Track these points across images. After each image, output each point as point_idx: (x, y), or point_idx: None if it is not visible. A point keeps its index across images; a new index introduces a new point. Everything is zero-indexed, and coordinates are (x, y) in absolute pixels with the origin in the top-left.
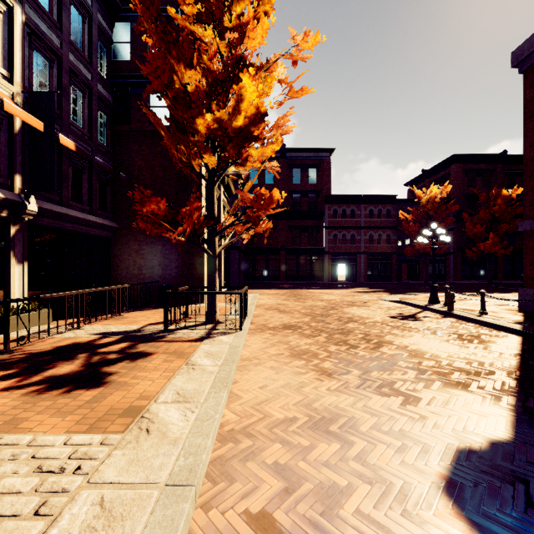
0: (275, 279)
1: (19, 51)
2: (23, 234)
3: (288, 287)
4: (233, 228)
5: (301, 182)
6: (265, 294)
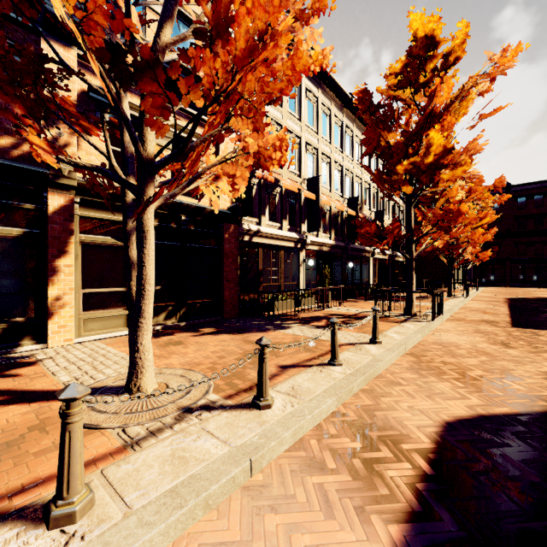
0: (500, 282)
1: (404, 217)
2: (404, 264)
3: (509, 287)
4: (472, 260)
5: (526, 208)
6: (489, 288)
